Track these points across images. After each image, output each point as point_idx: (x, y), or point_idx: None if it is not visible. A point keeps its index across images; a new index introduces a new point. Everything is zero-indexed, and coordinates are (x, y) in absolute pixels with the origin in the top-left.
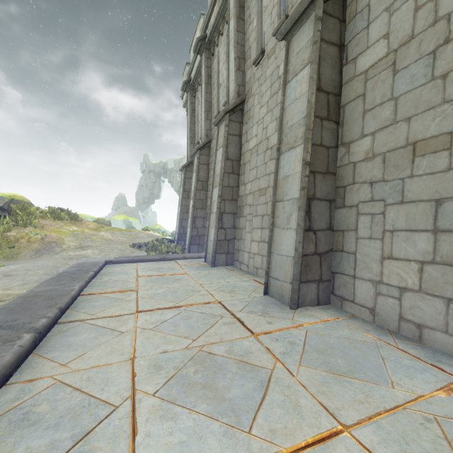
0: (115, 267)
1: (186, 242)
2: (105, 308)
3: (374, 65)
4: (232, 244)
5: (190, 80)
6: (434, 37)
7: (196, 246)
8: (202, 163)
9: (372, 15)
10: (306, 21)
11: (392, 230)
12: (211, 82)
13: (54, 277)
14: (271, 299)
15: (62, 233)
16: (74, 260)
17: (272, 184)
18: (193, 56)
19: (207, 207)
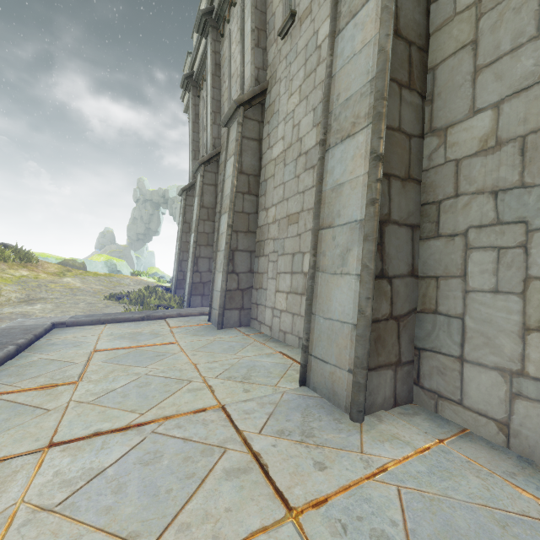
0: (67, 332)
1: (185, 291)
2: None
3: None
4: (248, 295)
5: (193, 74)
6: None
7: (199, 297)
8: (207, 183)
9: None
10: None
11: None
12: (221, 73)
13: None
14: (313, 394)
15: (1, 280)
16: (5, 321)
17: (308, 206)
18: (196, 41)
19: (214, 244)
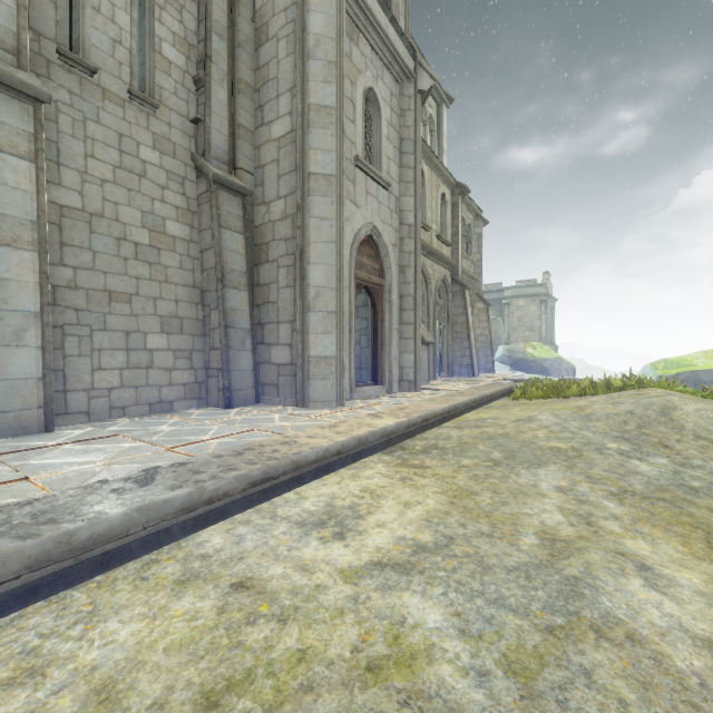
0: None
1: None
2: None
3: (72, 209)
4: None
5: None
6: (119, 230)
7: None
8: None
9: (64, 160)
10: (13, 97)
11: (100, 349)
12: None
13: None
14: None
15: None
16: None
17: None
18: None
19: None
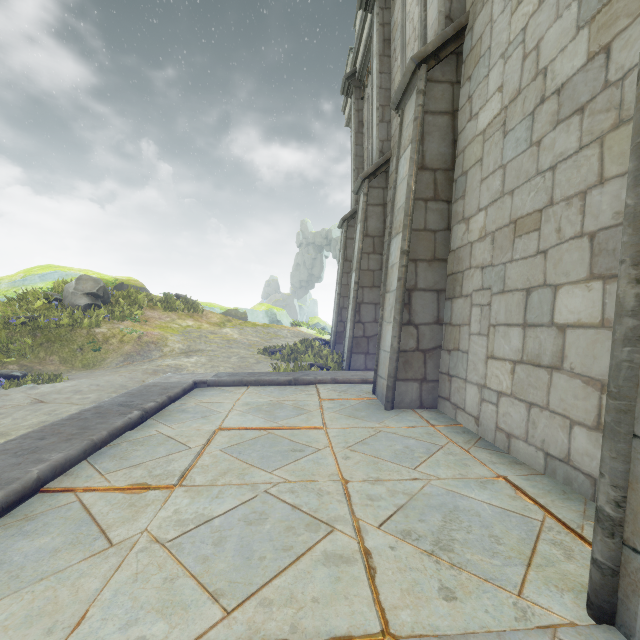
0: (205, 395)
1: (344, 348)
2: (2, 593)
3: None
4: (434, 360)
5: (355, 71)
6: None
7: (361, 356)
8: (372, 203)
9: None
10: None
11: None
12: (391, 51)
13: (54, 423)
14: None
15: (169, 330)
16: (159, 374)
17: (567, 191)
18: (359, 25)
19: (381, 284)
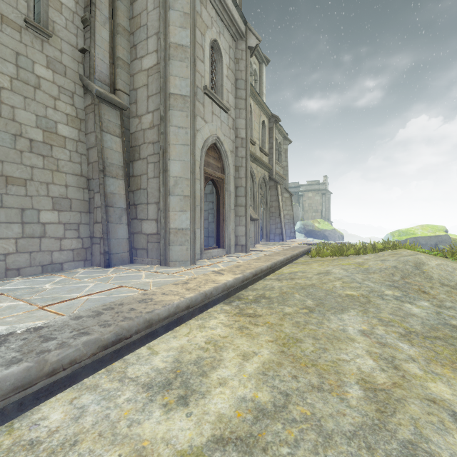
0: None
1: None
2: None
3: None
4: None
5: None
6: (15, 128)
7: None
8: None
9: None
10: None
11: None
12: None
13: None
14: None
15: None
16: None
17: None
18: None
19: None
